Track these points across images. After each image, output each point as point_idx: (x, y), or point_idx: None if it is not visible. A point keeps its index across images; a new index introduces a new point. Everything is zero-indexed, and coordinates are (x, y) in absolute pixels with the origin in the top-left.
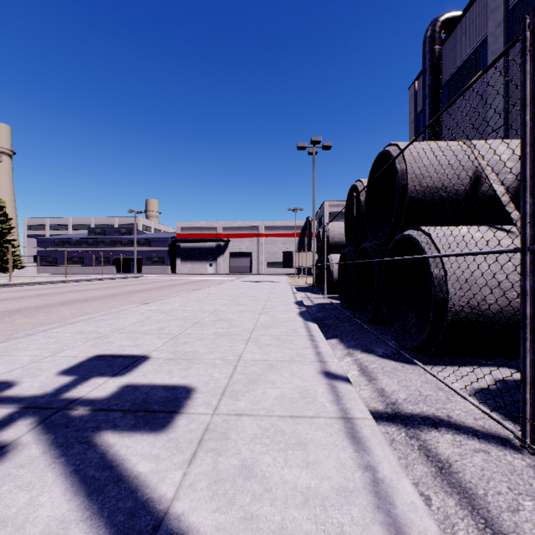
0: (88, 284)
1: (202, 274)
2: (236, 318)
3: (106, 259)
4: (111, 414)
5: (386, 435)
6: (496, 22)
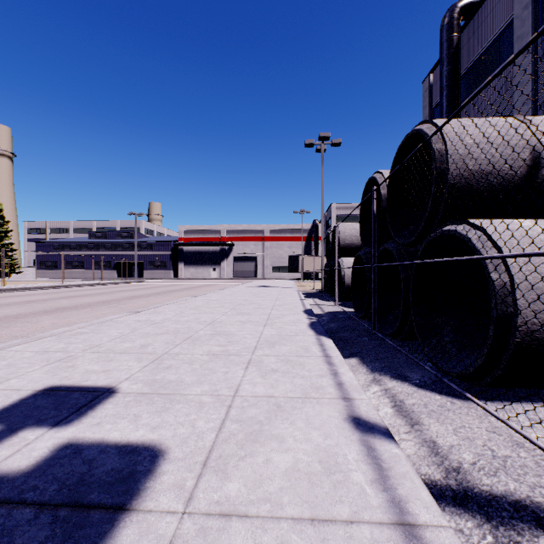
0: (84, 290)
1: (206, 279)
2: (236, 331)
3: (107, 263)
4: (16, 512)
5: (460, 537)
6: (523, 4)
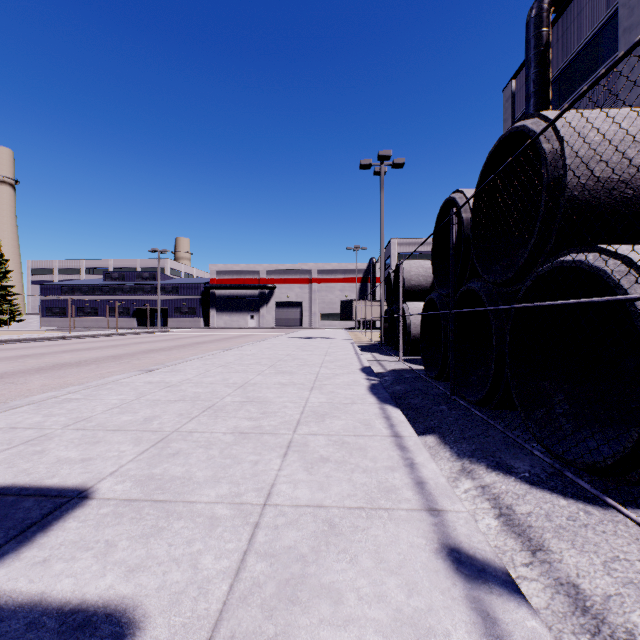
0: (94, 341)
1: (242, 328)
2: (273, 397)
3: (125, 310)
4: None
5: None
6: None
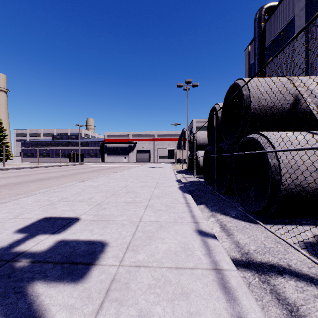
0: (50, 169)
1: (120, 163)
2: (139, 190)
3: (63, 154)
4: (45, 265)
5: (244, 279)
6: (300, 8)
